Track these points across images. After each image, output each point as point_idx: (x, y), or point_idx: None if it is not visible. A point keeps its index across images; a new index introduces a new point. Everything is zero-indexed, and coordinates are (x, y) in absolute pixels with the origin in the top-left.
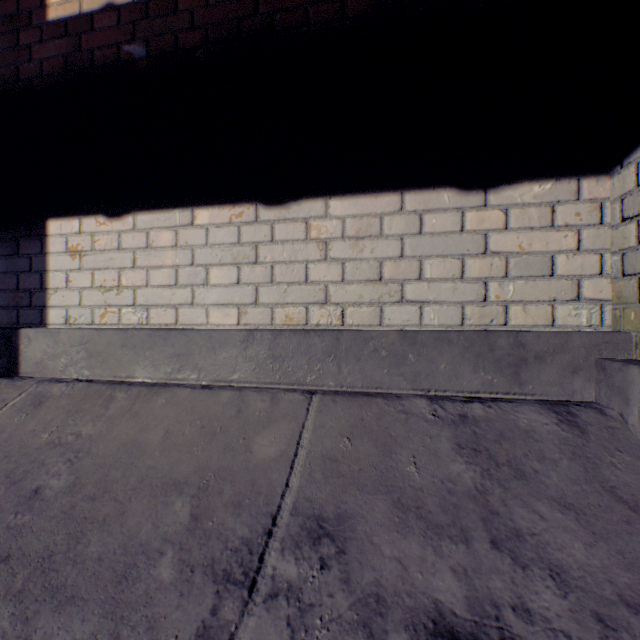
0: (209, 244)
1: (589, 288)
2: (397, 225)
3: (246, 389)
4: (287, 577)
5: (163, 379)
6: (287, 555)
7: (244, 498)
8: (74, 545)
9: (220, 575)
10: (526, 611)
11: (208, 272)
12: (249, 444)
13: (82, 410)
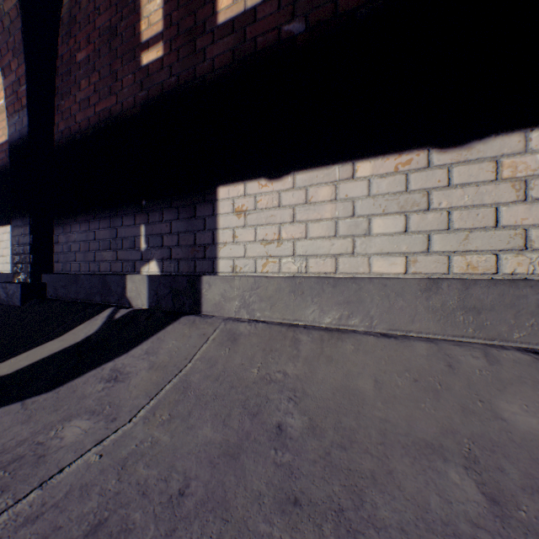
0: (371, 195)
1: None
2: None
3: (437, 341)
4: None
5: (331, 324)
6: None
7: None
8: (359, 502)
9: None
10: None
11: (370, 222)
12: (493, 409)
13: (275, 349)
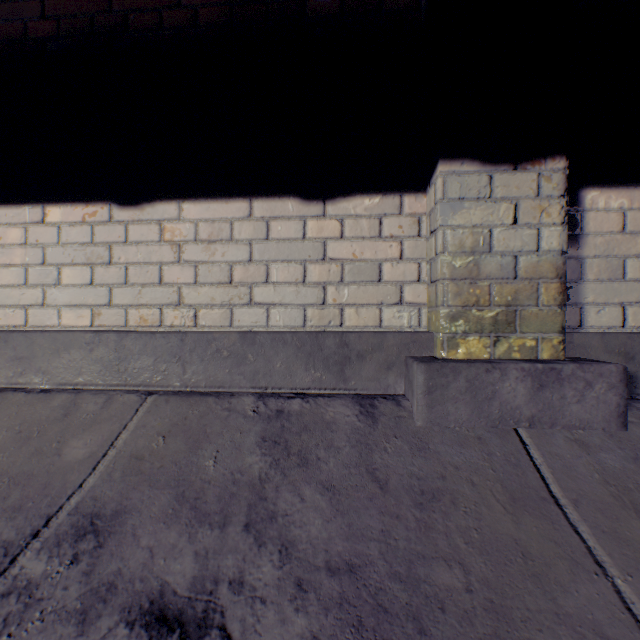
0: (61, 243)
1: (410, 293)
2: (247, 230)
3: (86, 392)
4: (31, 575)
5: (4, 384)
6: (43, 554)
7: (29, 502)
8: None
9: None
10: (241, 583)
11: (60, 272)
12: (62, 447)
13: None
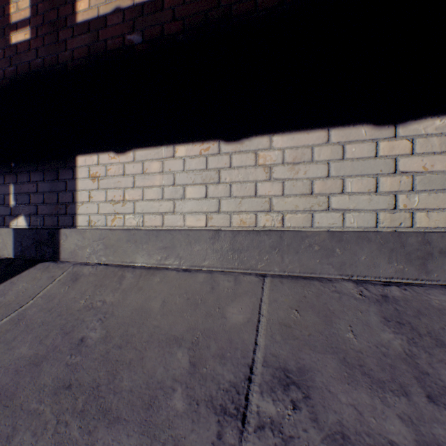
0: (185, 170)
1: None
2: (324, 153)
3: (214, 272)
4: (268, 414)
5: (155, 264)
6: (265, 397)
7: (226, 352)
8: (112, 380)
9: (218, 409)
10: None
11: (184, 190)
12: (223, 312)
13: (104, 285)
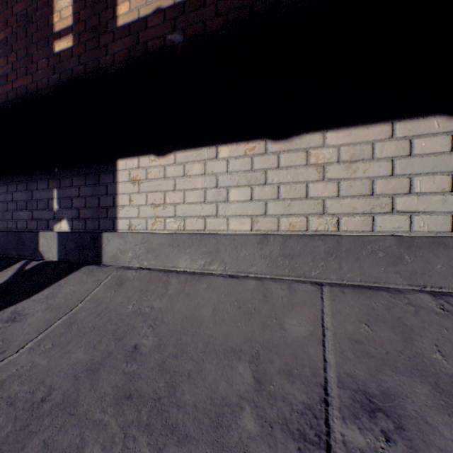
0: (229, 171)
1: None
2: (387, 149)
3: (264, 279)
4: (357, 445)
5: (198, 269)
6: (349, 424)
7: (292, 368)
8: (173, 392)
9: (296, 434)
10: None
11: (228, 192)
12: (281, 323)
13: (150, 290)
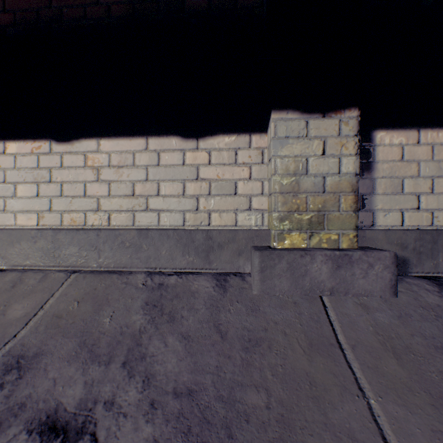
0: (17, 167)
1: (256, 202)
2: (144, 159)
3: (30, 271)
4: None
5: None
6: None
7: None
8: None
9: None
10: (112, 403)
11: (16, 188)
12: (6, 309)
13: None
